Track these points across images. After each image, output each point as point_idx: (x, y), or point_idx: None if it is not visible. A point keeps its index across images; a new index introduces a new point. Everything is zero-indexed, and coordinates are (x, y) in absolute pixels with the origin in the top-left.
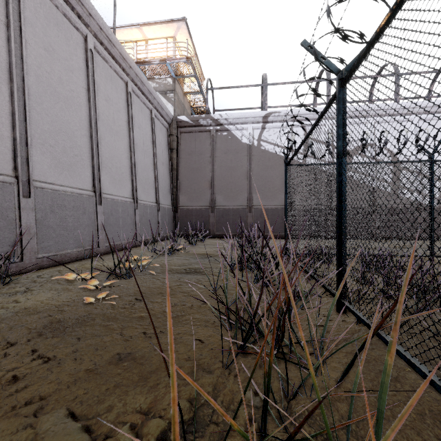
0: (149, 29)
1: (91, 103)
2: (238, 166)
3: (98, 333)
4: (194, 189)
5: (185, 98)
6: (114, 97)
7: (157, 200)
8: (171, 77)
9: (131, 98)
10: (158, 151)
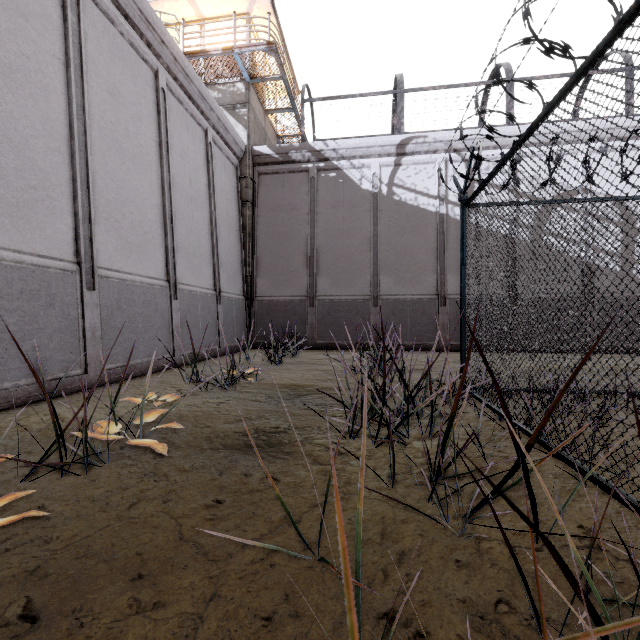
0: None
1: (72, 89)
2: (354, 229)
3: None
4: (281, 267)
5: (266, 119)
6: (128, 91)
7: (216, 286)
8: (244, 81)
9: (165, 100)
10: (218, 201)
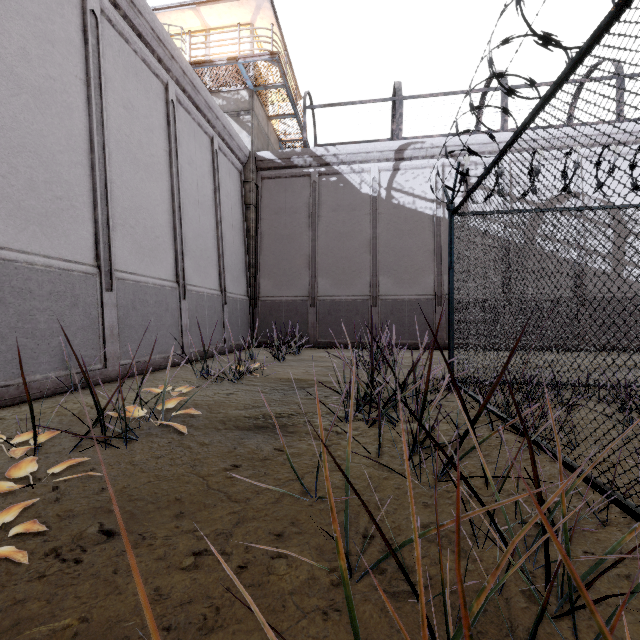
0: (210, 10)
1: (92, 107)
2: (354, 231)
3: None
4: (284, 268)
5: (269, 125)
6: (141, 105)
7: (222, 286)
8: (247, 89)
9: (174, 111)
10: (224, 206)
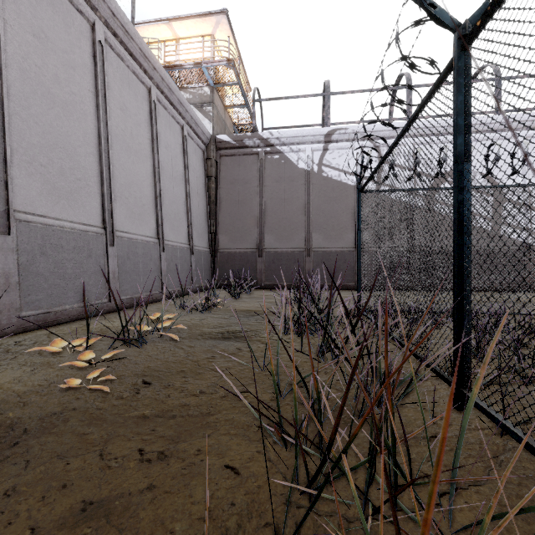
0: (180, 25)
1: (100, 112)
2: (293, 198)
3: (64, 452)
4: (238, 227)
5: (226, 113)
6: (132, 106)
7: (190, 241)
8: (209, 86)
9: (155, 108)
10: (191, 178)
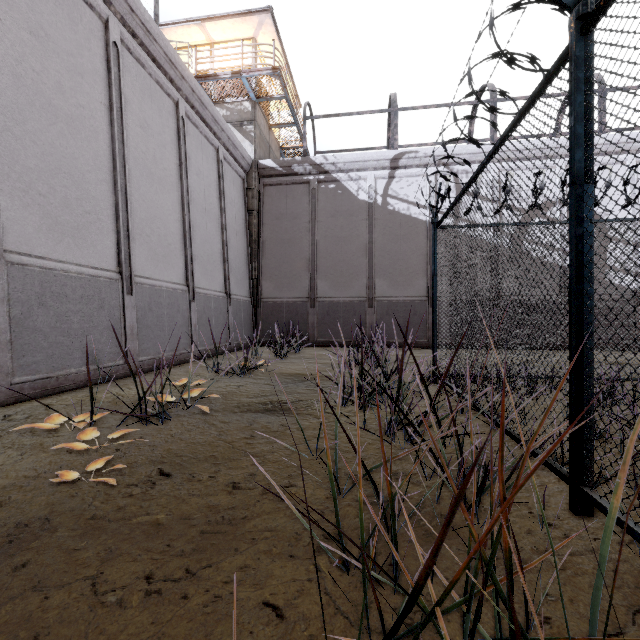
0: (215, 26)
1: (114, 129)
2: (352, 236)
3: (43, 579)
4: (285, 271)
5: (270, 133)
6: (155, 123)
7: (227, 289)
8: (250, 100)
9: (184, 127)
10: (228, 212)
